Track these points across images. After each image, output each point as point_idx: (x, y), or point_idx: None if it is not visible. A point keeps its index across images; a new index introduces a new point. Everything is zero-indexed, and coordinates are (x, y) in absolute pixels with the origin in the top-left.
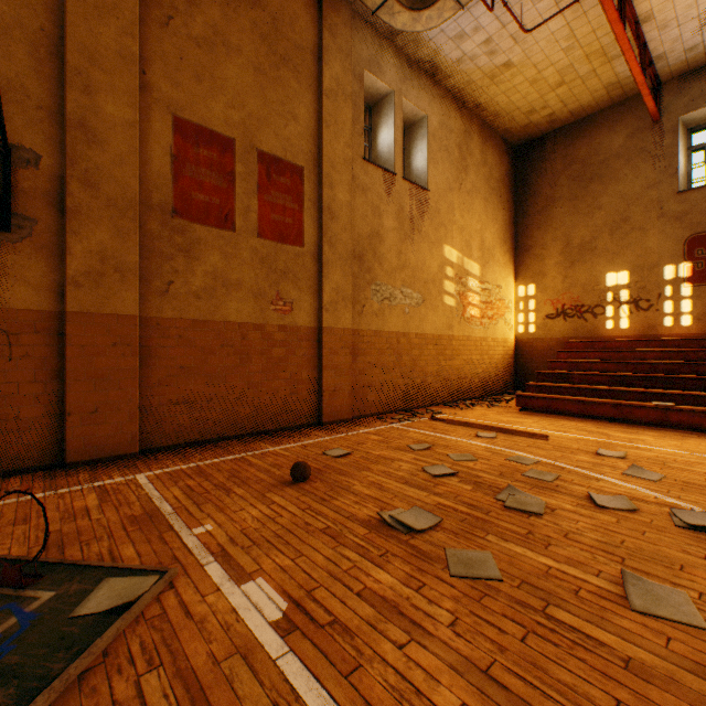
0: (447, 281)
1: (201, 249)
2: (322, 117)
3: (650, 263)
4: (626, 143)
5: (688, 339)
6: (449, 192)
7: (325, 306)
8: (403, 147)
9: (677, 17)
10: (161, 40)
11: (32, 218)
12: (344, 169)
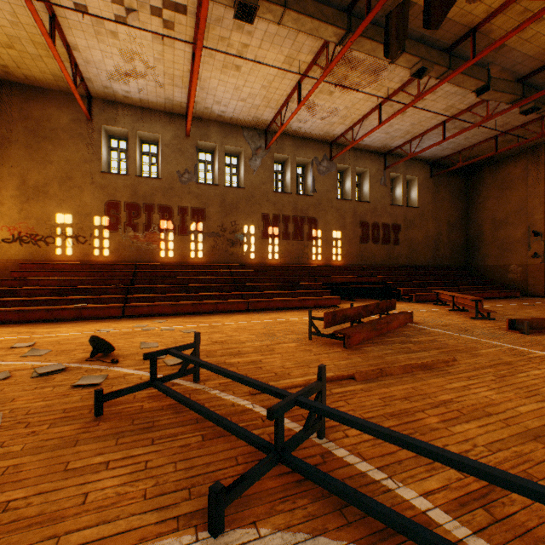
0: None
1: None
2: None
3: (87, 212)
4: (71, 124)
5: (107, 264)
6: None
7: None
8: None
9: (96, 62)
10: None
11: None
12: None
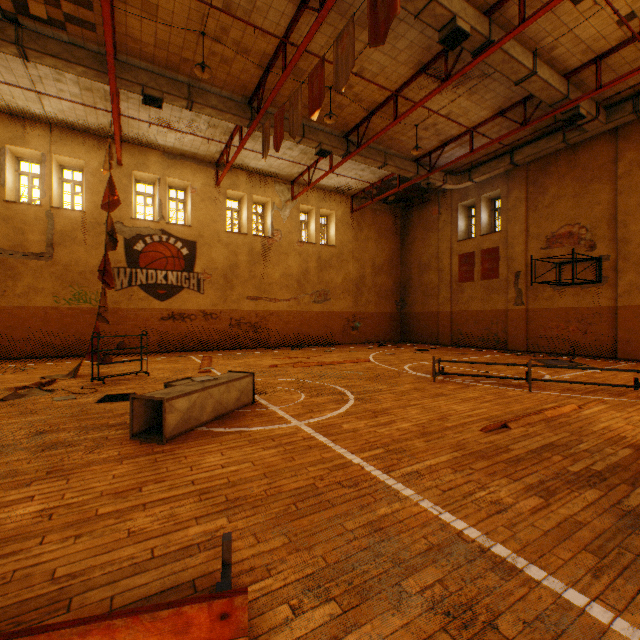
0: None
1: None
2: None
3: None
4: None
5: None
6: None
7: None
8: None
9: None
10: None
11: (606, 277)
12: None
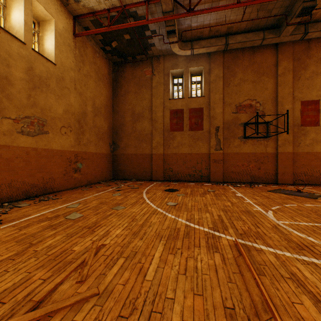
0: None
1: (308, 133)
2: None
3: None
4: None
5: None
6: None
7: None
8: None
9: None
10: (297, 84)
11: (271, 134)
12: None
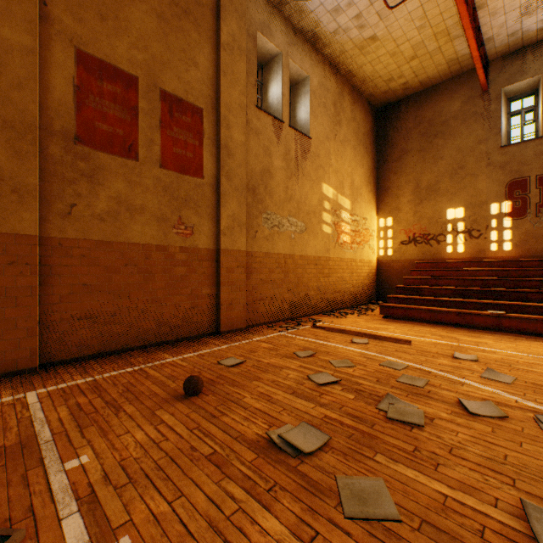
0: (325, 213)
1: (105, 176)
2: (220, 66)
3: (480, 201)
4: (462, 108)
5: (510, 260)
6: (326, 140)
7: (223, 230)
8: (289, 101)
9: (504, 6)
10: None
11: None
12: (240, 113)
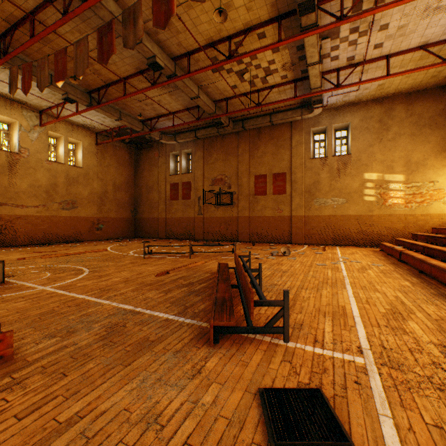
0: (367, 190)
1: (259, 201)
2: (291, 155)
3: None
4: None
5: None
6: (369, 147)
7: (292, 209)
8: (345, 136)
9: (444, 29)
10: (252, 162)
11: (235, 202)
12: (300, 166)
